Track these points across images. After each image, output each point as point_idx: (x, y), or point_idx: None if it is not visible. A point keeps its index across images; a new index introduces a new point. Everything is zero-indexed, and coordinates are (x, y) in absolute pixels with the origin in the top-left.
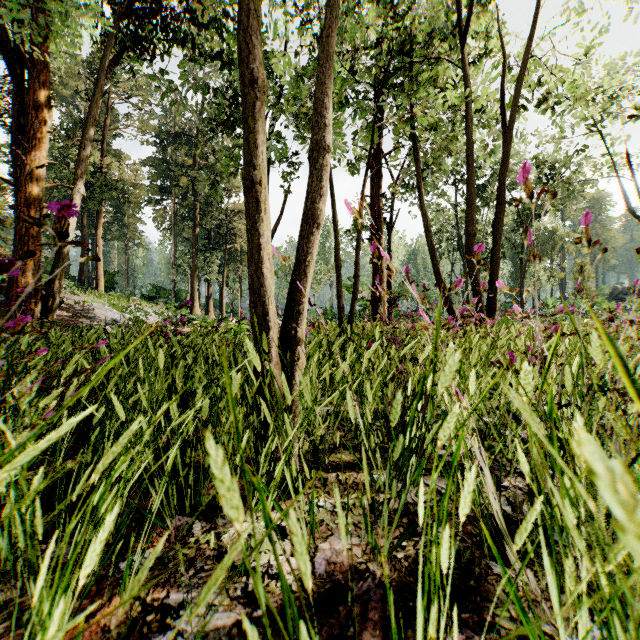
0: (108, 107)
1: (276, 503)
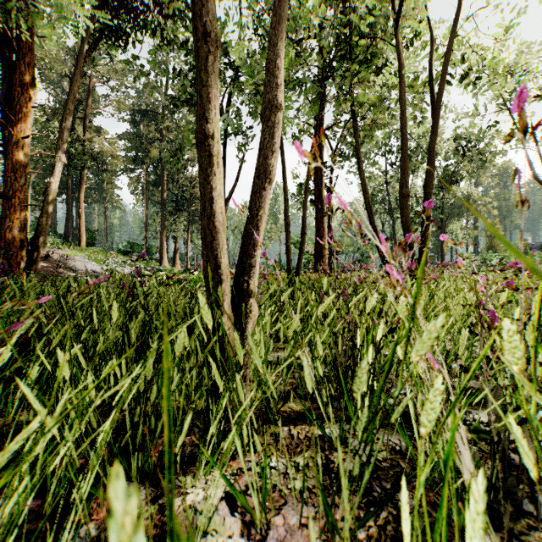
0: (89, 89)
1: (224, 478)
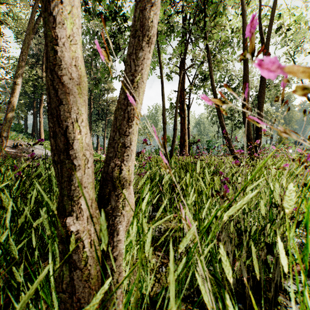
0: None
1: None
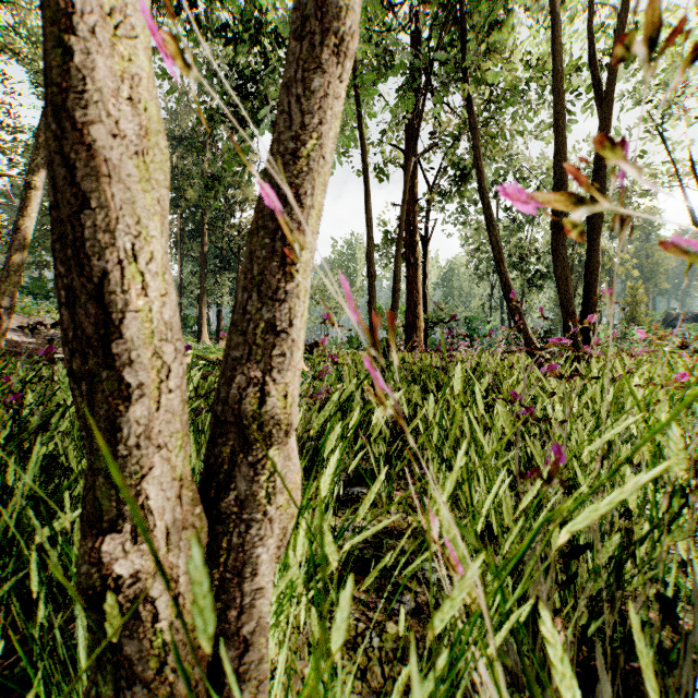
0: None
1: None
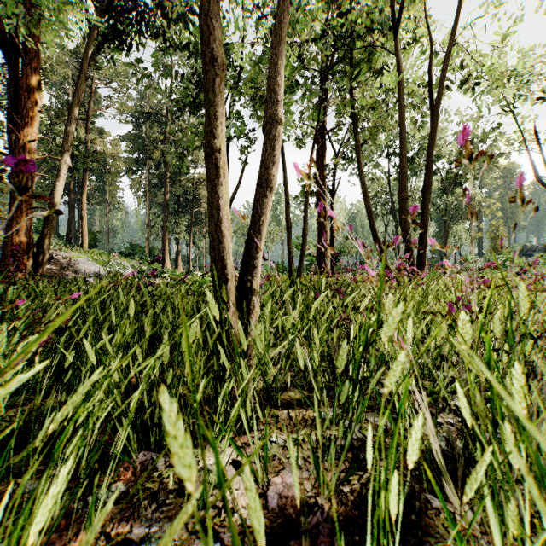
0: (91, 91)
1: (232, 442)
